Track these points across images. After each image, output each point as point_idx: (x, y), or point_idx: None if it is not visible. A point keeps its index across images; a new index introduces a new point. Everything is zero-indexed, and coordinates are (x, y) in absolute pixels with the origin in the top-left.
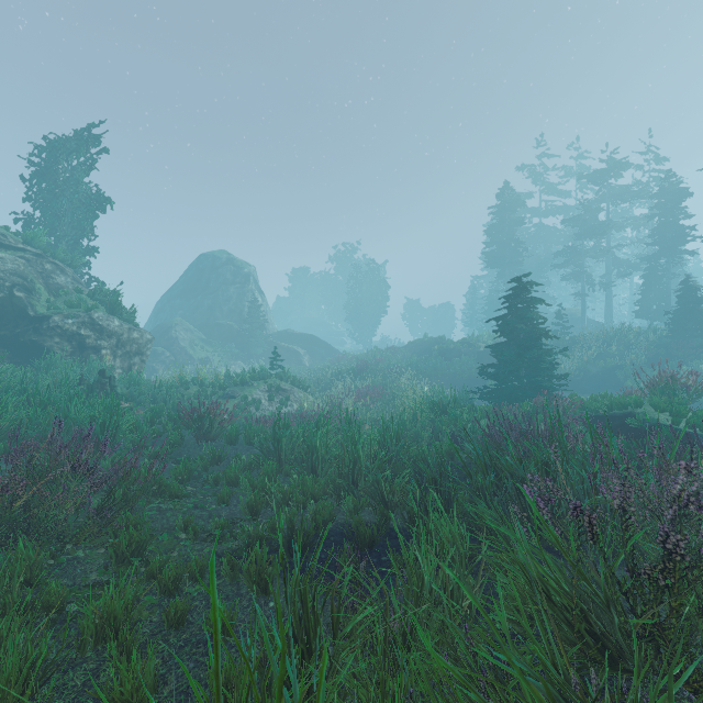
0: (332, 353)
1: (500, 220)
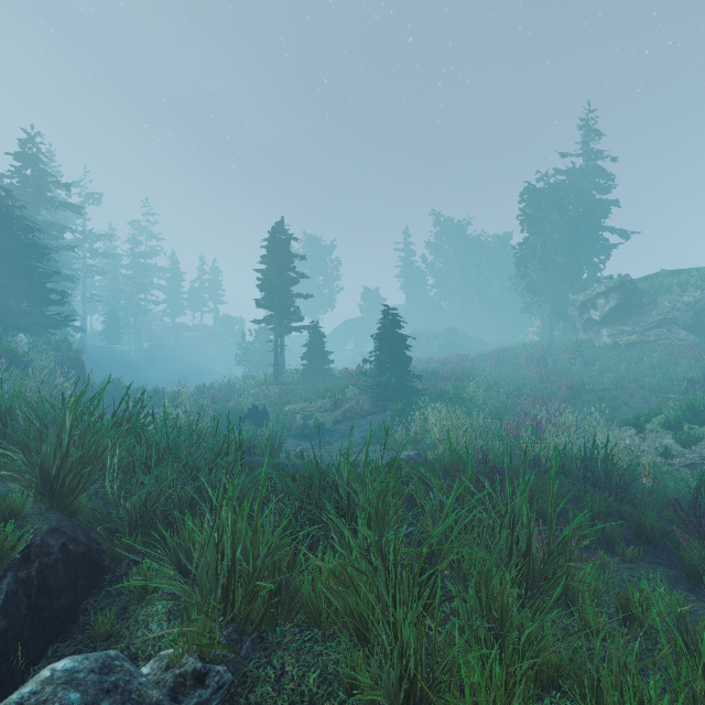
0: None
1: None
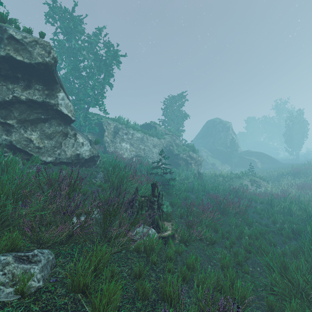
0: (273, 161)
1: None
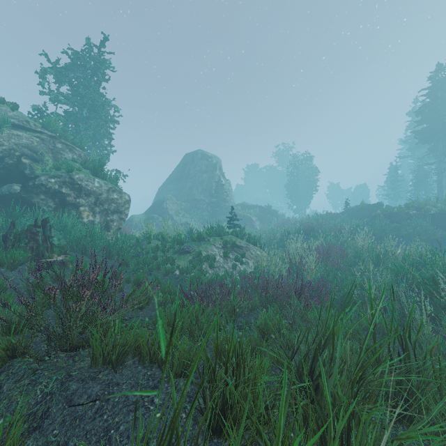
0: (277, 219)
1: (432, 99)
